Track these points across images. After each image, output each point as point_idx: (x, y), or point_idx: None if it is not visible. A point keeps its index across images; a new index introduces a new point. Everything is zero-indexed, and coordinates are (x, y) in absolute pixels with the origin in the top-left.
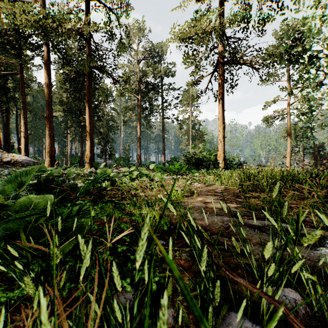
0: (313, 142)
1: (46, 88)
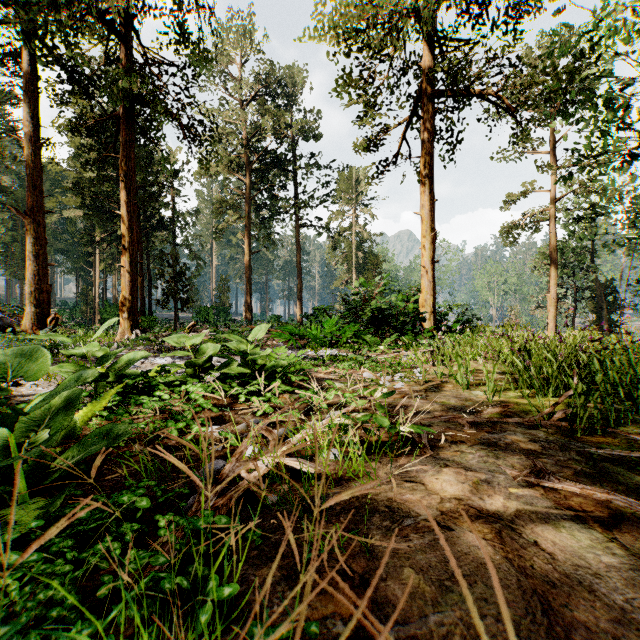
0: (595, 277)
1: (28, 147)
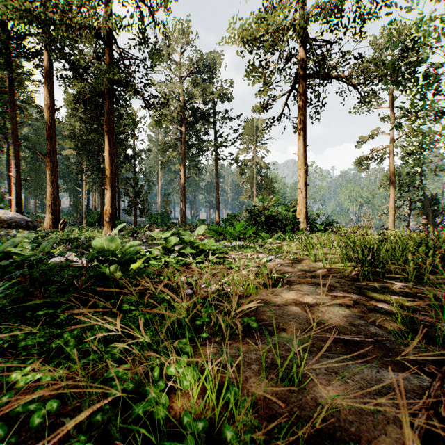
0: (423, 193)
1: (47, 113)
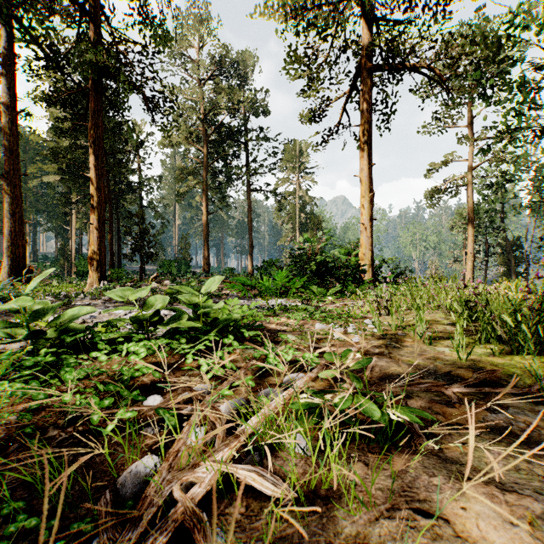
0: (505, 235)
1: (6, 116)
